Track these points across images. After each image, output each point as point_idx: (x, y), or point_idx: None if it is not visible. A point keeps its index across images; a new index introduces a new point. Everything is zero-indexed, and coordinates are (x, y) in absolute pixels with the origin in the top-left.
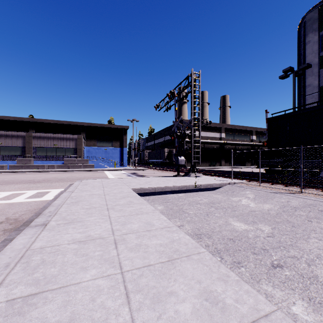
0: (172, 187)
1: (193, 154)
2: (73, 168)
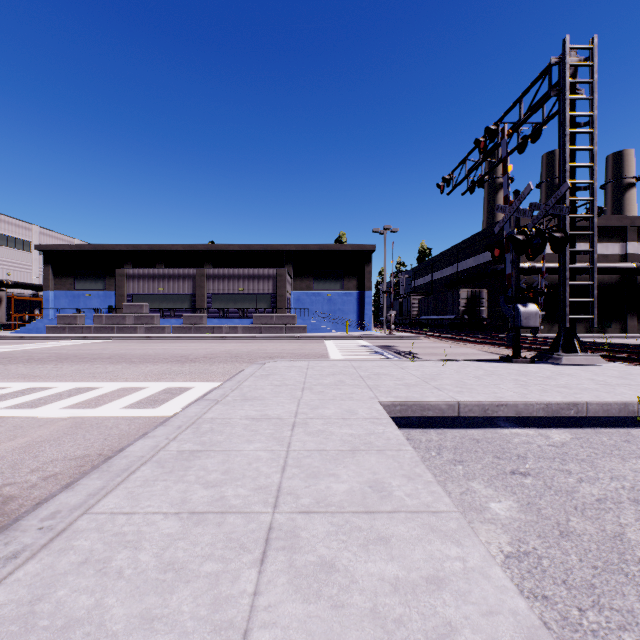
0: (520, 405)
1: (568, 297)
2: (269, 332)
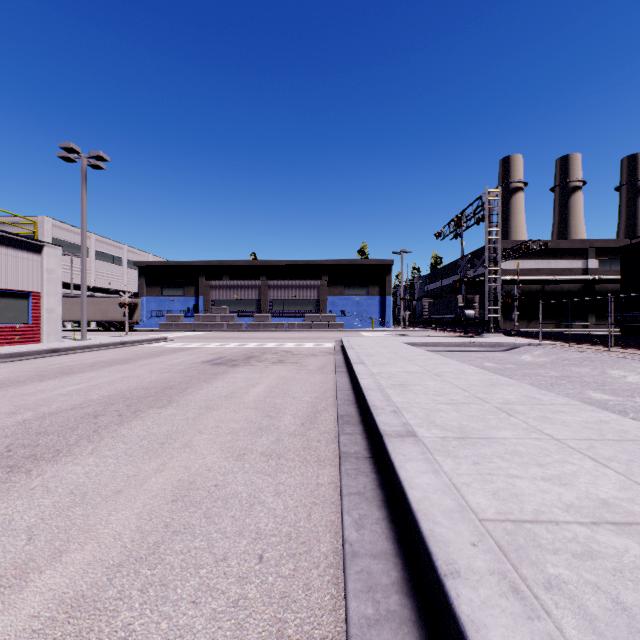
0: (446, 344)
1: (487, 306)
2: (317, 327)
